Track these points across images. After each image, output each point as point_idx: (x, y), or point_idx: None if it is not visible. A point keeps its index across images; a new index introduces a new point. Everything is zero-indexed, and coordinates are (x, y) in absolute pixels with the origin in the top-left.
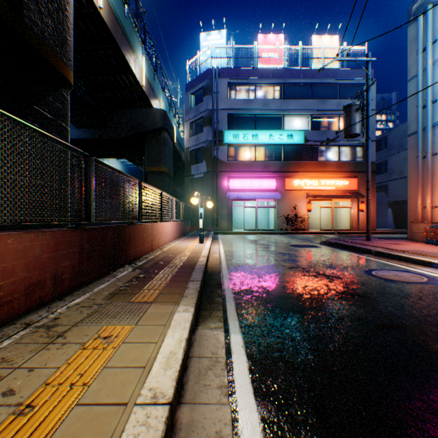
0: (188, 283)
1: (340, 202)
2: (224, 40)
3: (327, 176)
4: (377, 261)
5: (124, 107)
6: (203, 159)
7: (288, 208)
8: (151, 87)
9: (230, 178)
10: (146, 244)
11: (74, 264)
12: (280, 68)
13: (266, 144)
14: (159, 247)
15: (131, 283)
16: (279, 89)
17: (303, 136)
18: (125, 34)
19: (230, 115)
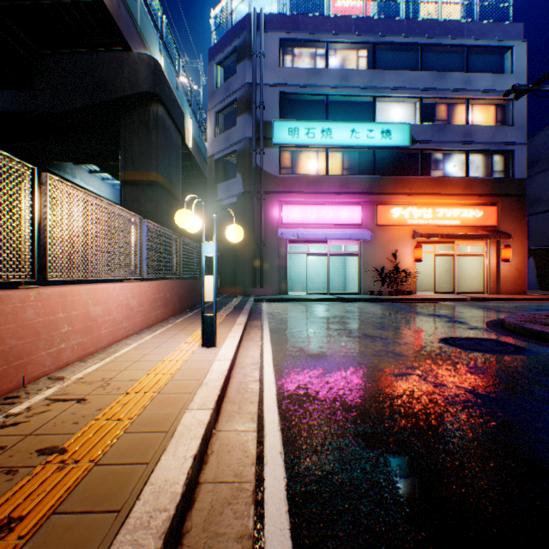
0: None
1: (467, 246)
2: None
3: (446, 203)
4: None
5: (69, 45)
6: (237, 171)
7: (382, 256)
8: (124, 5)
9: (284, 204)
10: None
11: None
12: (368, 18)
13: (345, 147)
14: (20, 386)
15: None
16: (366, 54)
17: (408, 133)
18: None
19: (284, 96)
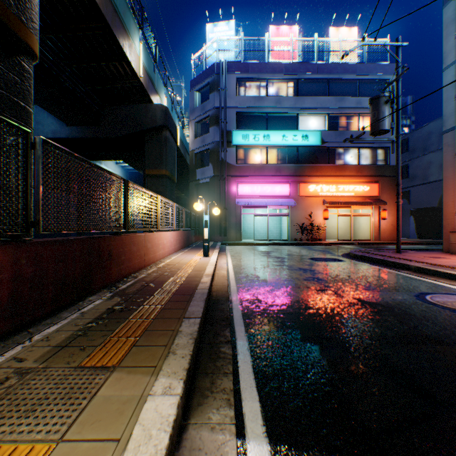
0: (181, 323)
1: (360, 209)
2: (232, 31)
3: (345, 181)
4: (422, 280)
5: (120, 101)
6: (209, 162)
7: (303, 216)
8: (150, 80)
9: (240, 183)
10: (136, 260)
11: (0, 299)
12: (294, 62)
13: (279, 146)
14: (155, 262)
15: (96, 323)
16: (293, 85)
17: (319, 137)
18: (117, 13)
19: (240, 113)
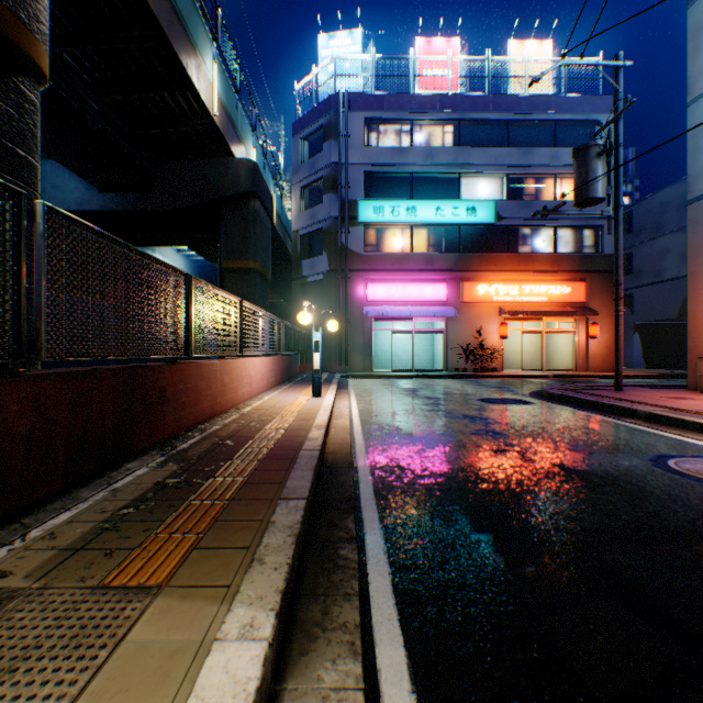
0: (275, 508)
1: (556, 323)
2: (358, 46)
3: (534, 279)
4: (659, 434)
5: (182, 154)
6: (323, 249)
7: (468, 333)
8: (230, 121)
9: (370, 281)
10: (206, 402)
11: None
12: (454, 94)
13: (430, 224)
14: (236, 405)
15: (136, 508)
16: (452, 130)
17: (493, 210)
18: (178, 14)
19: (370, 174)
